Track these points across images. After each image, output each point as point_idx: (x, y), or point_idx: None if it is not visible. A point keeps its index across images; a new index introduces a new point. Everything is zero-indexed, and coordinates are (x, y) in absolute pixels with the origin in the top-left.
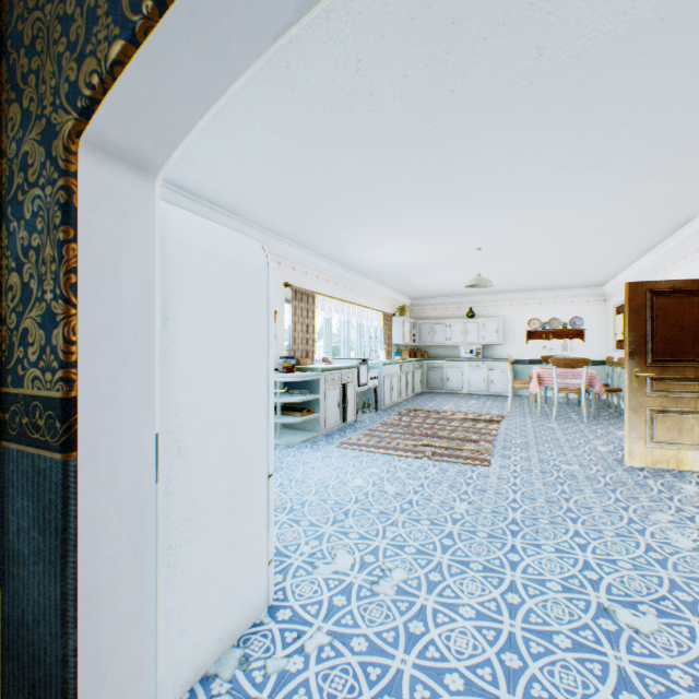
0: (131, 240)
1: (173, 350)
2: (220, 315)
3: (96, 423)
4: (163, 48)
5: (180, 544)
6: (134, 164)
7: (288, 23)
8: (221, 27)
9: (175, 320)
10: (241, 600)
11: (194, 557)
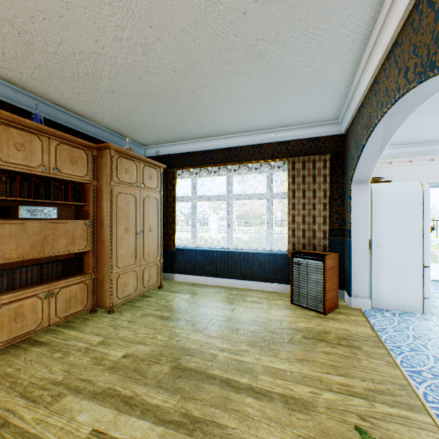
0: (361, 199)
1: (376, 221)
2: (394, 211)
3: (354, 234)
4: (358, 169)
5: (378, 269)
6: (362, 183)
7: (379, 155)
8: (366, 162)
9: (376, 213)
10: (405, 300)
11: (383, 275)
